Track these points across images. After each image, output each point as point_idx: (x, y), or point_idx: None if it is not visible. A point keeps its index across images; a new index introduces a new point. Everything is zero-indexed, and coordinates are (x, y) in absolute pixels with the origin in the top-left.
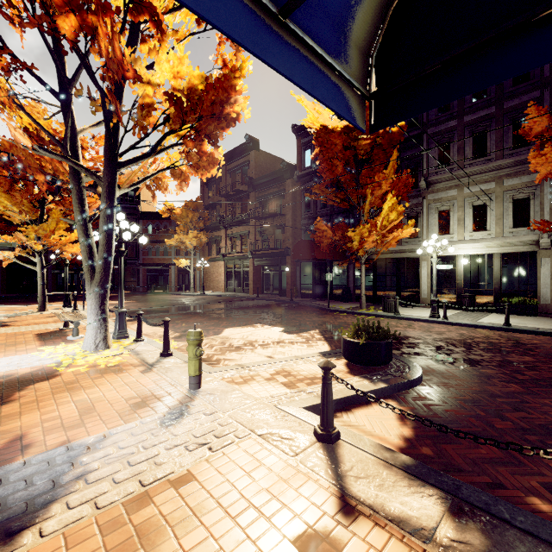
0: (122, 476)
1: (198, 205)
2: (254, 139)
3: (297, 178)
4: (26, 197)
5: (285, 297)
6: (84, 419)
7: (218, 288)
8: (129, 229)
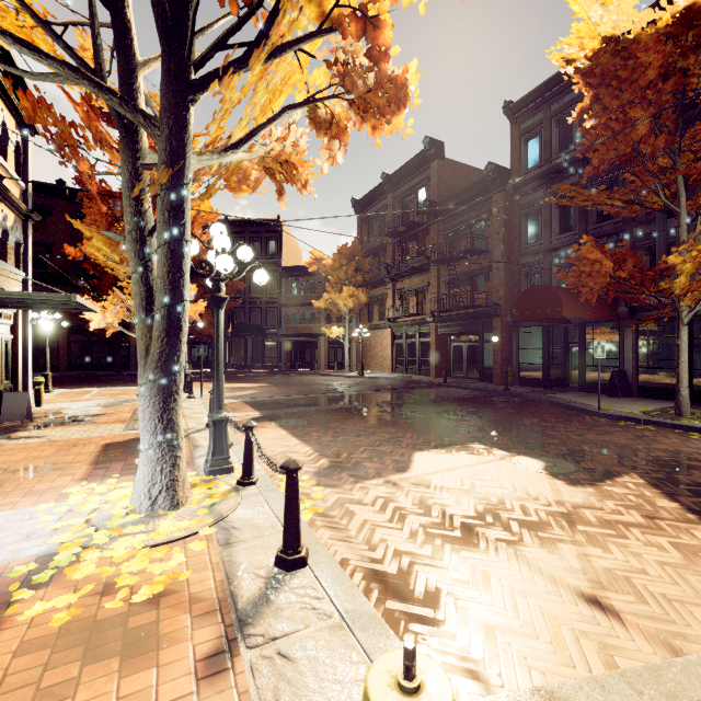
0: None
1: (355, 251)
2: (437, 142)
3: (512, 190)
4: None
5: (491, 383)
6: None
7: (382, 367)
8: (270, 291)
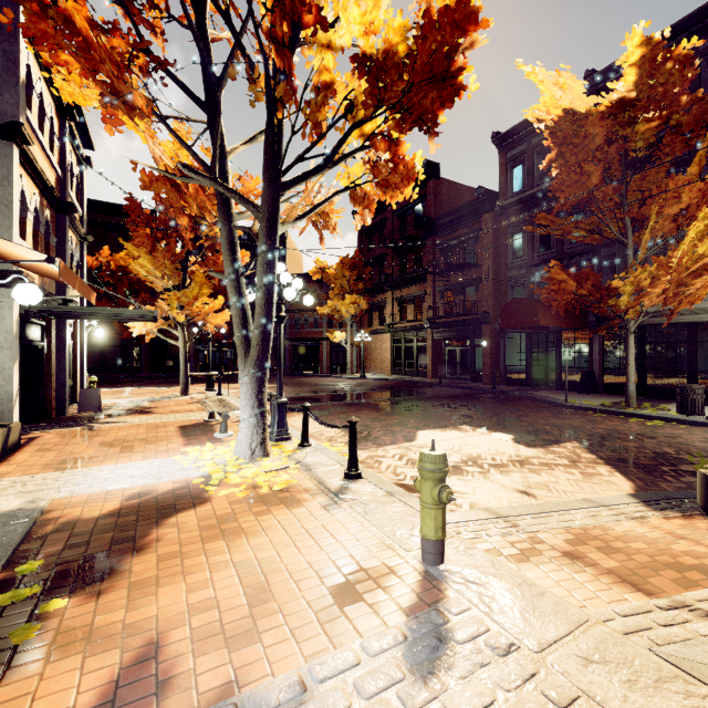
0: None
1: (357, 261)
2: (433, 163)
3: (499, 211)
4: (168, 258)
5: (482, 383)
6: (256, 615)
7: (382, 369)
8: None
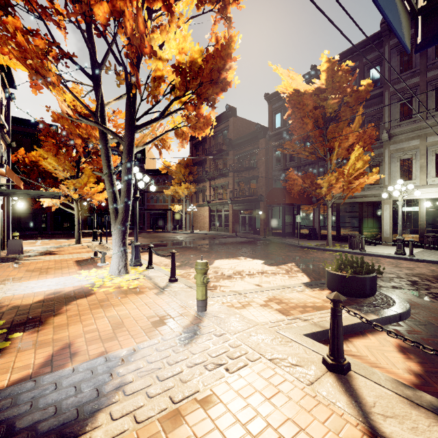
0: (154, 391)
1: (189, 163)
2: (233, 108)
3: (268, 138)
4: (67, 159)
5: (259, 235)
6: (116, 333)
7: (204, 228)
8: None
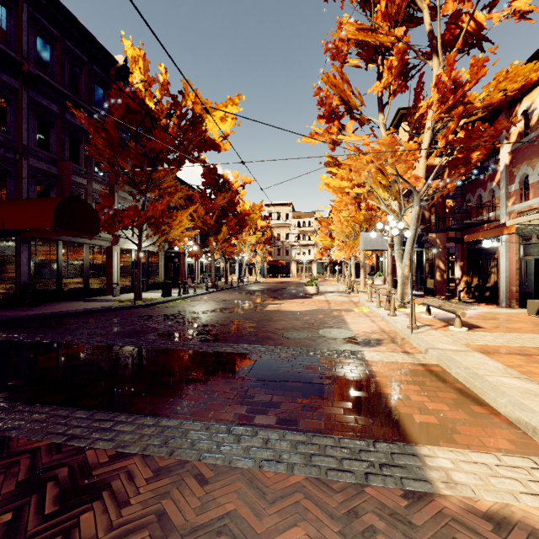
0: None
1: None
2: None
3: None
4: None
5: None
6: None
7: None
8: None
